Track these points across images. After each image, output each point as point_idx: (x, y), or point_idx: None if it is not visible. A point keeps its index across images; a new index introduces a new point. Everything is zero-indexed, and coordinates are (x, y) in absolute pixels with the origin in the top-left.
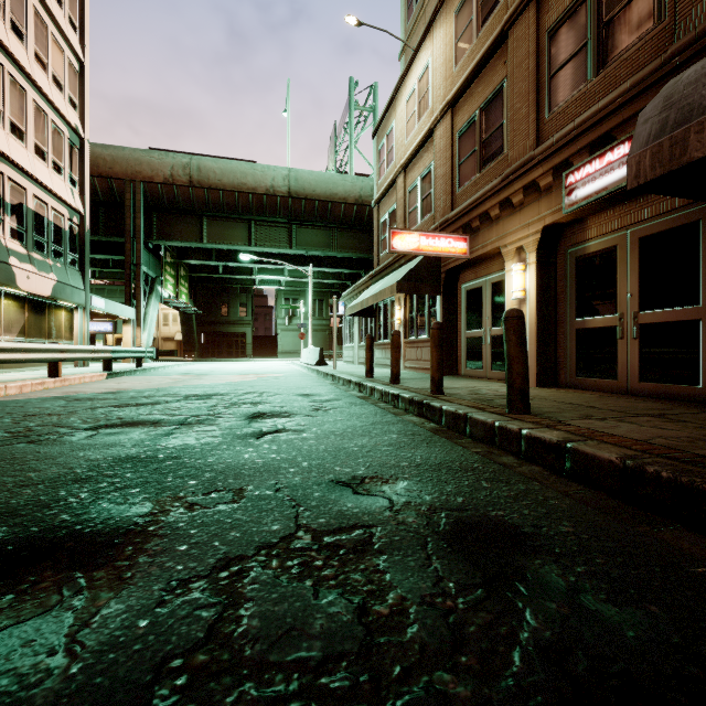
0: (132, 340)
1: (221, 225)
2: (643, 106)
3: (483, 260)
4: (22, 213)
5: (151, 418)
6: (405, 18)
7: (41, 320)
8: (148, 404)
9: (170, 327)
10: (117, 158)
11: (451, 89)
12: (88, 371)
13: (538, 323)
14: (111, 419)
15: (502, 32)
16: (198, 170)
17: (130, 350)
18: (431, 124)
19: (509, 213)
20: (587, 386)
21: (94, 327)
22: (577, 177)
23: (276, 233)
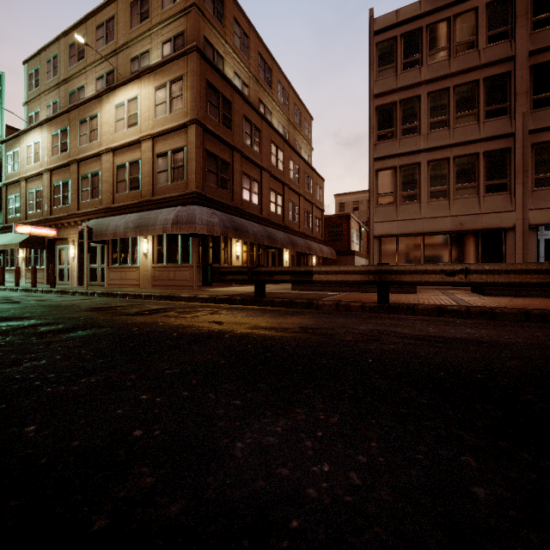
0: None
1: None
2: (96, 217)
3: (65, 239)
4: None
5: None
6: (28, 86)
7: None
8: None
9: None
10: None
11: (51, 164)
12: None
13: (79, 266)
14: None
15: (68, 164)
16: None
17: None
18: (41, 171)
19: (71, 227)
20: (92, 284)
21: None
22: None
23: None
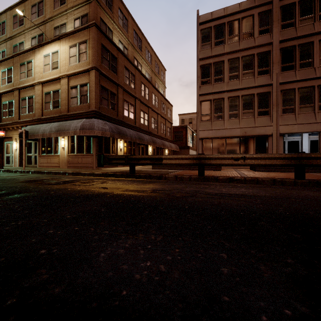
0: None
1: None
2: (31, 124)
3: (10, 137)
4: None
5: None
6: None
7: None
8: None
9: None
10: None
11: (0, 90)
12: None
13: (19, 154)
14: None
15: (12, 90)
16: None
17: None
18: None
19: (14, 130)
20: (29, 166)
21: None
22: None
23: None
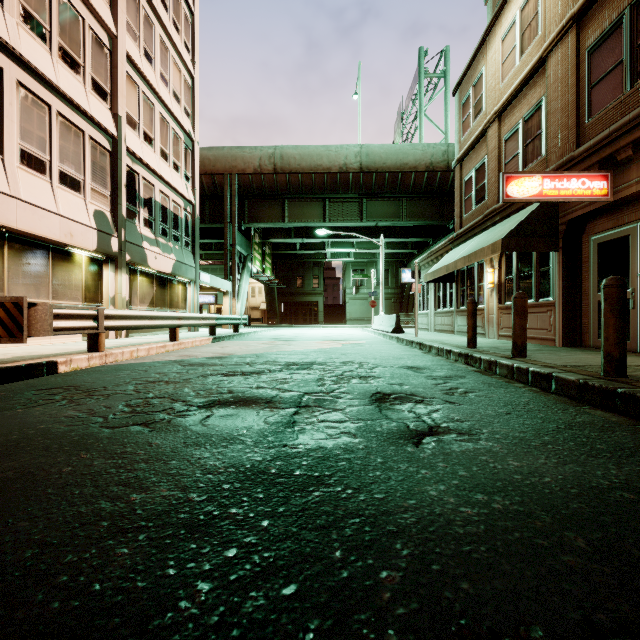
0: (230, 309)
1: (299, 205)
2: None
3: (631, 202)
4: (152, 205)
5: (262, 394)
6: None
7: (164, 293)
8: (253, 373)
9: (256, 298)
10: (218, 157)
11: None
12: (198, 335)
13: None
14: (223, 393)
15: None
16: (280, 158)
17: (229, 317)
18: (543, 51)
19: None
20: None
21: (201, 299)
22: None
23: (348, 208)
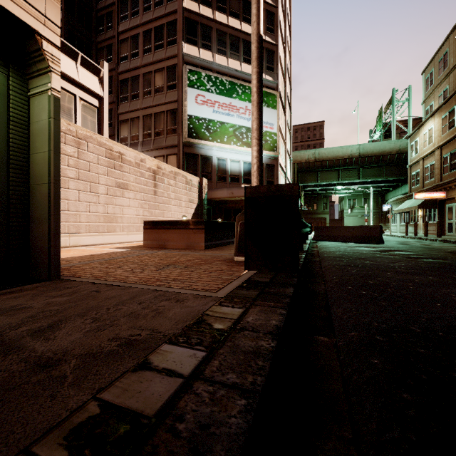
0: None
1: (325, 174)
2: None
3: (453, 198)
4: None
5: None
6: (424, 89)
7: None
8: None
9: None
10: None
11: (440, 141)
12: None
13: None
14: None
15: (454, 137)
16: (318, 154)
17: None
18: (433, 149)
19: None
20: None
21: None
22: None
23: (351, 173)
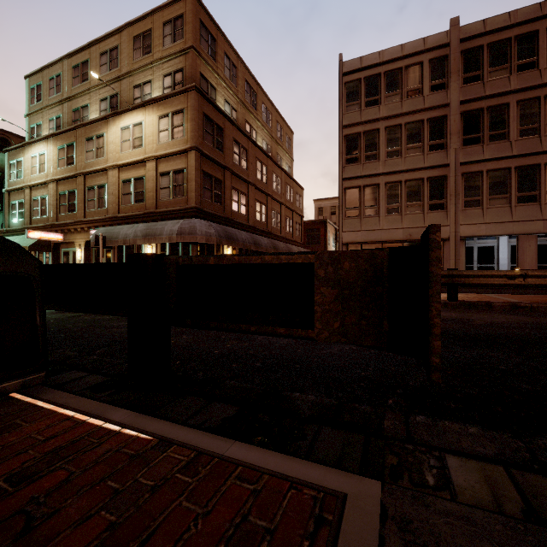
0: None
1: None
2: (103, 224)
3: (70, 242)
4: None
5: None
6: (29, 99)
7: None
8: None
9: None
10: None
11: (57, 175)
12: None
13: None
14: None
15: (75, 176)
16: None
17: None
18: (47, 181)
19: (77, 232)
20: None
21: None
22: (93, 232)
23: None
